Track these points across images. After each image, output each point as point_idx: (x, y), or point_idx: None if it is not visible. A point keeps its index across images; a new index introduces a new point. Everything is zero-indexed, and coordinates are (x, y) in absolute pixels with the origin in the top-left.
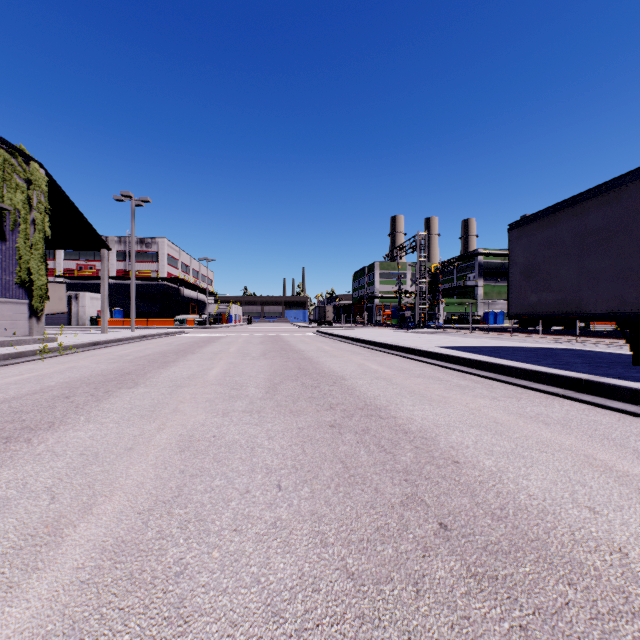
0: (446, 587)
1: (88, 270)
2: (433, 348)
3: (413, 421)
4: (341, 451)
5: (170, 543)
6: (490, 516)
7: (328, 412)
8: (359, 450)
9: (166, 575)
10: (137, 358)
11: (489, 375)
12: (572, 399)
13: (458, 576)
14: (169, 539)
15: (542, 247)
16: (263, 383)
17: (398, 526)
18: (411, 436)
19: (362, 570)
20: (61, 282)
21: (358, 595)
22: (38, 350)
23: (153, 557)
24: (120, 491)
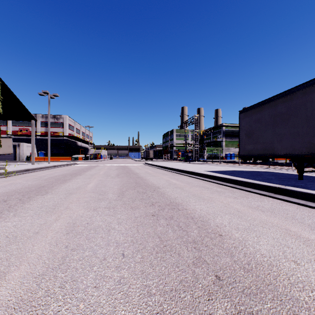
0: None
1: (25, 131)
2: (203, 171)
3: (196, 211)
4: (158, 230)
5: (52, 299)
6: (243, 269)
7: (151, 207)
8: (168, 229)
9: None
10: (49, 178)
11: (231, 185)
12: (273, 197)
13: (230, 313)
14: (52, 296)
15: (255, 122)
16: (116, 191)
17: (192, 279)
18: (195, 220)
19: (173, 313)
20: (9, 137)
21: None
22: None
23: (40, 311)
24: (26, 262)
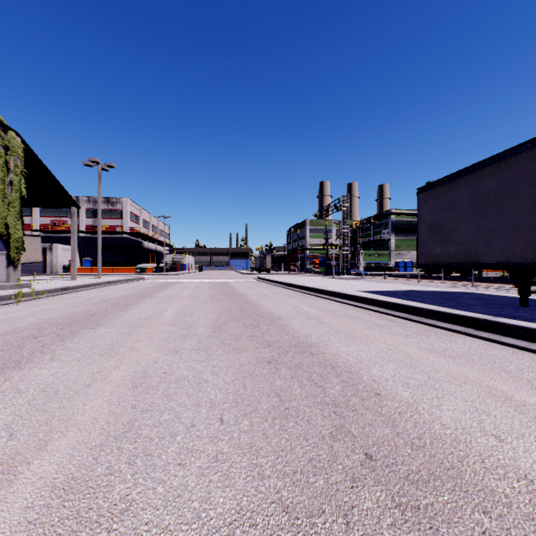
0: (373, 518)
1: (61, 225)
2: (355, 292)
3: (339, 357)
4: (277, 385)
5: (118, 479)
6: (410, 446)
7: (266, 349)
8: (293, 384)
9: (111, 513)
10: (101, 301)
11: (402, 315)
12: (472, 336)
13: (384, 507)
14: (117, 475)
15: (445, 208)
16: (210, 323)
17: (328, 457)
18: (338, 370)
19: (296, 503)
20: (37, 235)
21: (292, 529)
22: (13, 295)
23: (100, 494)
24: (75, 427)
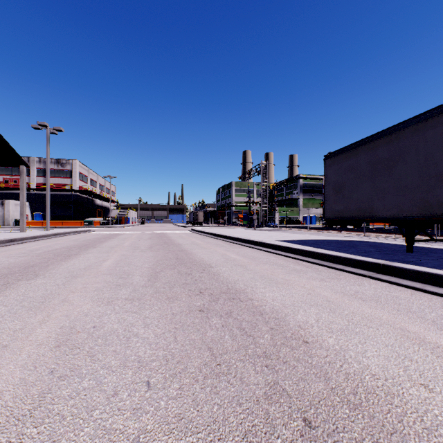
0: None
1: (13, 183)
2: (274, 241)
3: (266, 302)
4: (208, 336)
5: None
6: (347, 404)
7: (198, 297)
8: (224, 334)
9: None
10: (45, 252)
11: (315, 261)
12: (375, 279)
13: None
14: None
15: (347, 171)
16: (147, 272)
17: (265, 428)
18: (266, 317)
19: None
20: None
21: None
22: None
23: None
24: None
